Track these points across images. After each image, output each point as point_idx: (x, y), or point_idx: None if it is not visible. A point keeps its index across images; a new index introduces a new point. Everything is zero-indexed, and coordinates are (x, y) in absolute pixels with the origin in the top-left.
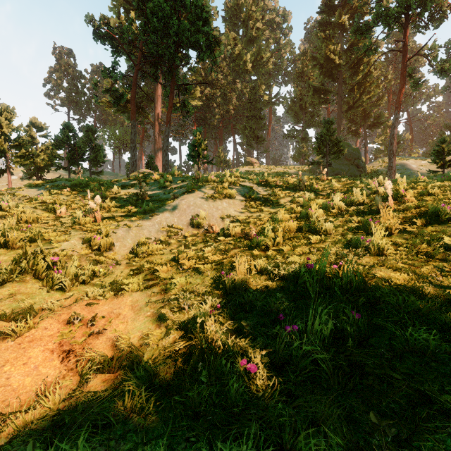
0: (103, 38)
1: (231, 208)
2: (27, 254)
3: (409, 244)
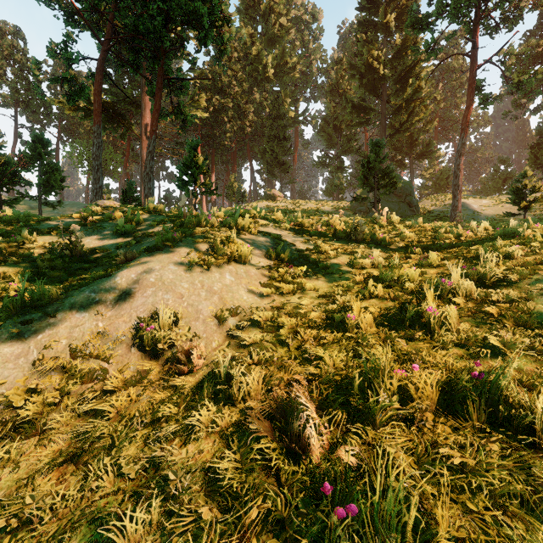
0: None
1: (241, 285)
2: None
3: None
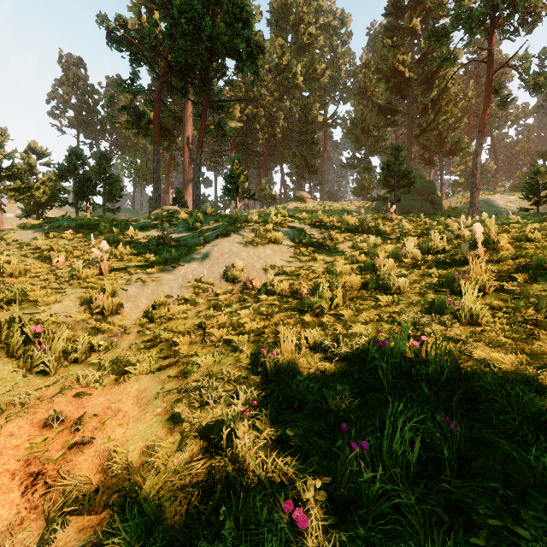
0: (120, 43)
1: (276, 256)
2: (0, 323)
3: (510, 309)
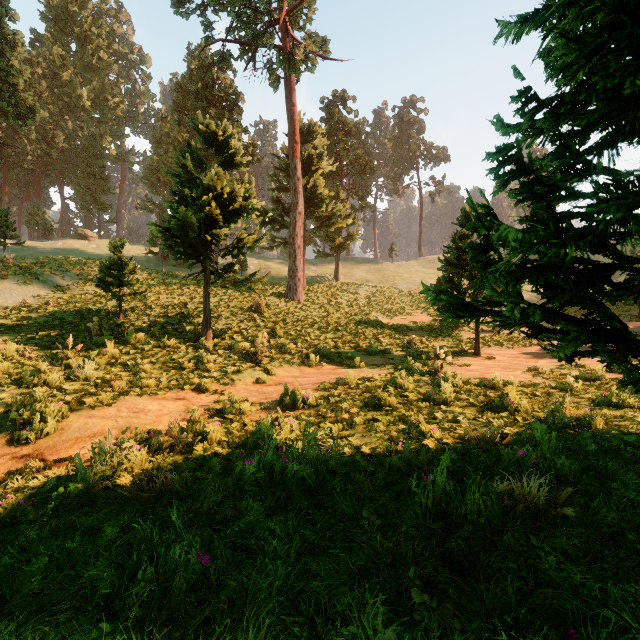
0: None
1: (42, 291)
2: None
3: (109, 306)
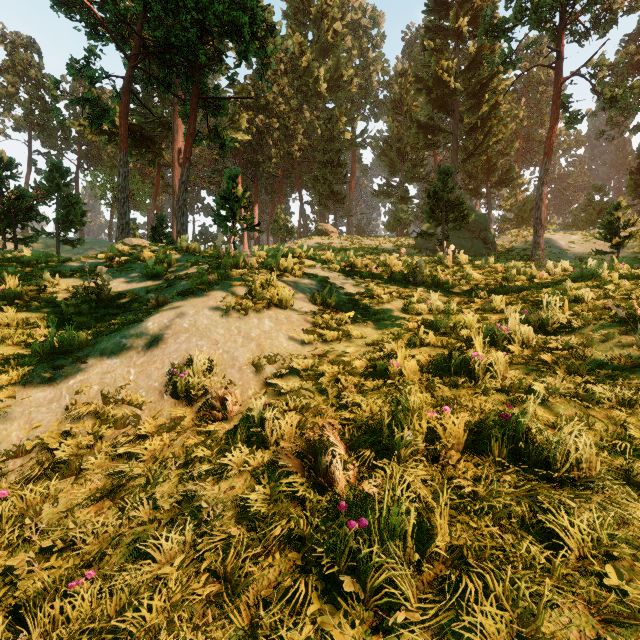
0: (70, 7)
1: (281, 332)
2: None
3: None
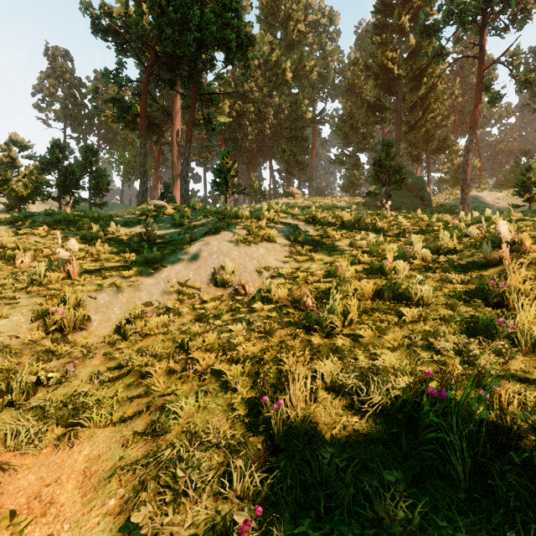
0: (105, 32)
1: (271, 255)
2: None
3: None
